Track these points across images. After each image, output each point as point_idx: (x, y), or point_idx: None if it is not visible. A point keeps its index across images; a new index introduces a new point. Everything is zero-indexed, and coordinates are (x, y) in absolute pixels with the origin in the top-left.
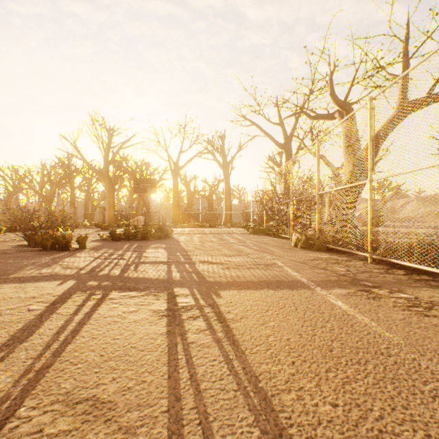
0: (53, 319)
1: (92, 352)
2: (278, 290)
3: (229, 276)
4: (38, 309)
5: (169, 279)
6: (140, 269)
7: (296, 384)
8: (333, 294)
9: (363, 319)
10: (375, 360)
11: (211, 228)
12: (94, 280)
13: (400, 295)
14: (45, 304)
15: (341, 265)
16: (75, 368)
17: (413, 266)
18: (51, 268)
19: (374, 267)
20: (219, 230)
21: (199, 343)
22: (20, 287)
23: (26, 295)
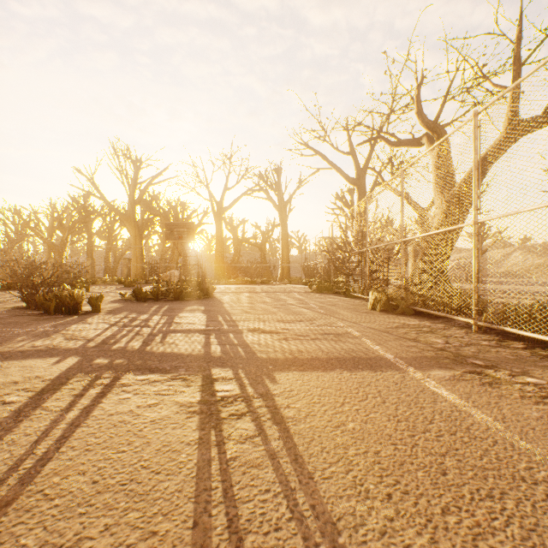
0: (35, 419)
1: (82, 475)
2: (356, 372)
3: (287, 351)
4: (16, 402)
5: (206, 355)
6: (168, 340)
7: (399, 539)
8: (432, 378)
9: (483, 419)
10: (515, 491)
11: (264, 284)
12: (104, 357)
13: (526, 379)
14: (29, 393)
15: (437, 335)
16: (49, 507)
17: (536, 337)
18: (49, 339)
19: (481, 338)
20: (274, 287)
21: (244, 459)
22: (1, 367)
23: (5, 380)
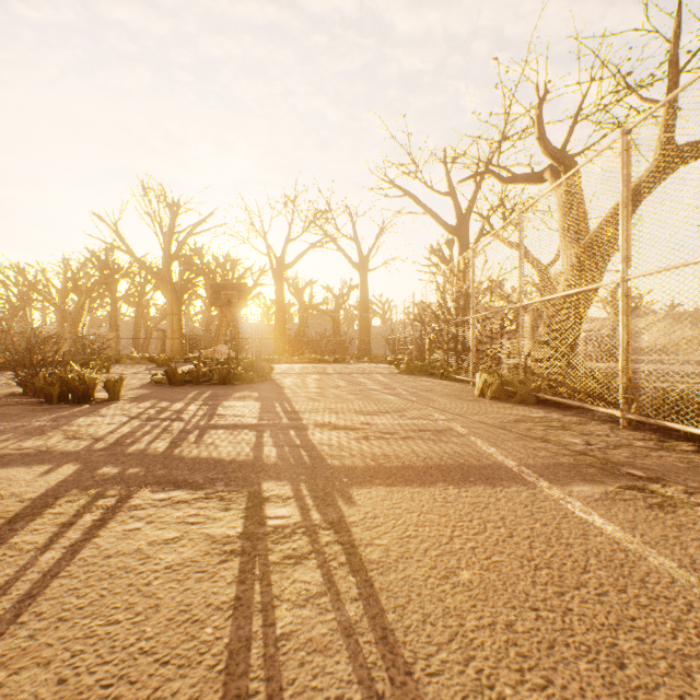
0: None
1: (42, 668)
2: (466, 487)
3: (369, 456)
4: None
5: (256, 462)
6: (205, 439)
7: None
8: (576, 497)
9: (663, 564)
10: None
11: (337, 363)
12: (113, 464)
13: None
14: None
15: (573, 433)
16: None
17: None
18: (43, 438)
19: (633, 437)
20: (351, 367)
21: (303, 637)
22: None
23: None
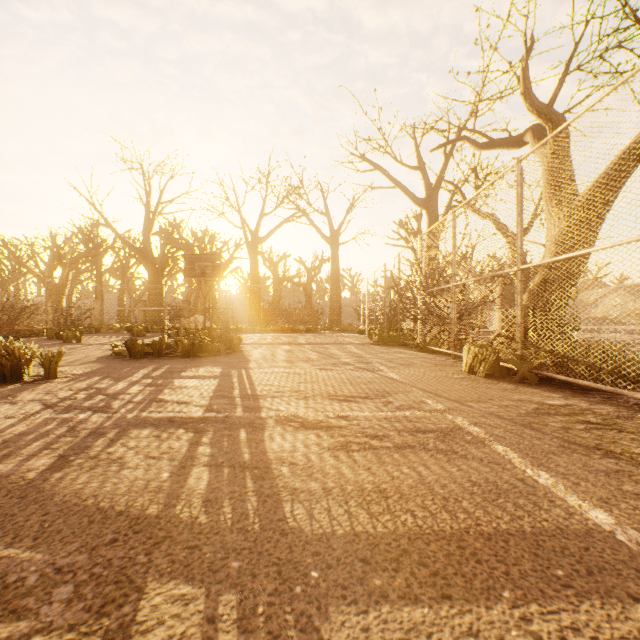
0: None
1: None
2: (568, 609)
3: (353, 492)
4: None
5: (165, 509)
6: (114, 450)
7: None
8: None
9: None
10: None
11: (309, 333)
12: None
13: None
14: None
15: (632, 436)
16: None
17: None
18: None
19: None
20: (322, 337)
21: None
22: None
23: None
